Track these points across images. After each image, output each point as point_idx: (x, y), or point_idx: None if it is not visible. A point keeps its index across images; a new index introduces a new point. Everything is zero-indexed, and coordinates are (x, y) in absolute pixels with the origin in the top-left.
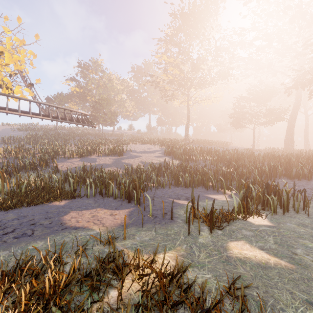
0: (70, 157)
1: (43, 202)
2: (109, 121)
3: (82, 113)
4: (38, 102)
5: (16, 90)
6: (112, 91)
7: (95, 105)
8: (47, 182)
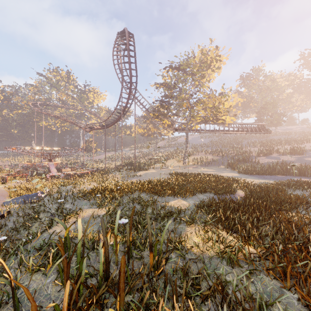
0: (256, 156)
1: (272, 175)
2: (276, 122)
3: (262, 124)
4: (238, 124)
5: (227, 120)
6: (275, 91)
7: (260, 111)
8: (268, 167)
